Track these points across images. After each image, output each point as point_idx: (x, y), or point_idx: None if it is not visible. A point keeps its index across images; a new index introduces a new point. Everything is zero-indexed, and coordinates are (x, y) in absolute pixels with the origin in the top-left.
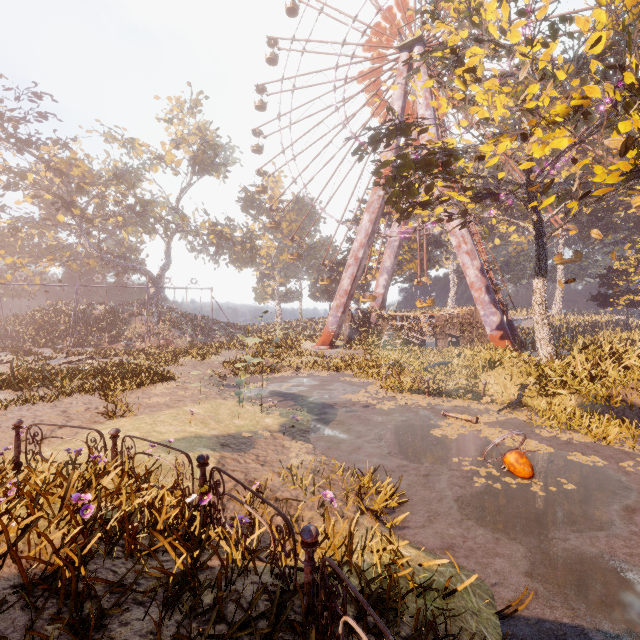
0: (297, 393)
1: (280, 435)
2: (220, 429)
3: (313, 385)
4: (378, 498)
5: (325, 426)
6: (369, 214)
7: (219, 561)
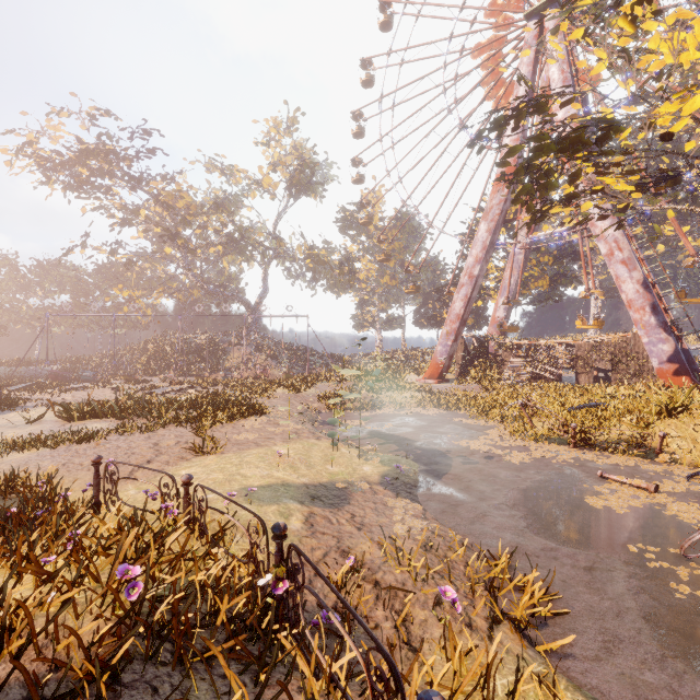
0: (401, 435)
1: (381, 489)
2: (311, 476)
3: (420, 426)
4: (522, 603)
5: (437, 480)
6: (487, 223)
7: (293, 693)
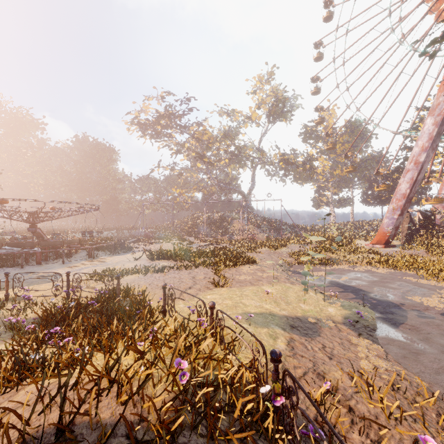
0: (356, 286)
1: (344, 328)
2: (289, 310)
3: (372, 281)
4: None
5: (394, 328)
6: (433, 117)
7: None
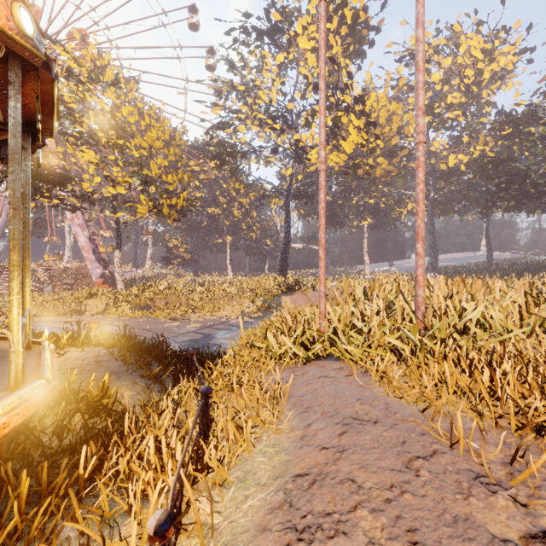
0: None
1: None
2: None
3: None
4: None
5: None
6: None
7: None
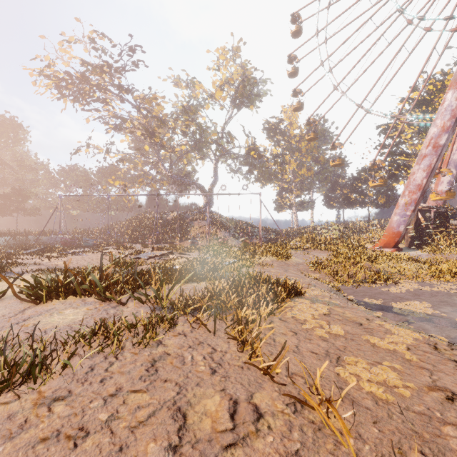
0: None
1: None
2: None
3: None
4: None
5: None
6: None
7: None
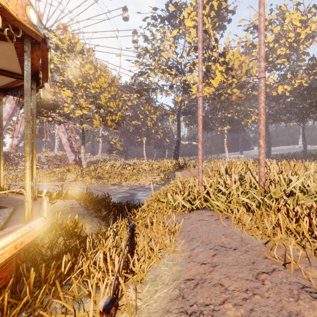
0: None
1: None
2: None
3: None
4: None
5: None
6: (10, 104)
7: None
